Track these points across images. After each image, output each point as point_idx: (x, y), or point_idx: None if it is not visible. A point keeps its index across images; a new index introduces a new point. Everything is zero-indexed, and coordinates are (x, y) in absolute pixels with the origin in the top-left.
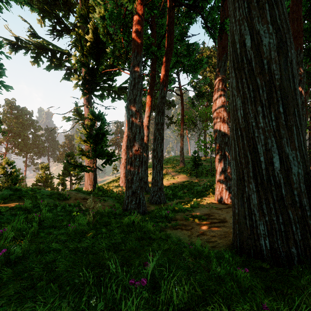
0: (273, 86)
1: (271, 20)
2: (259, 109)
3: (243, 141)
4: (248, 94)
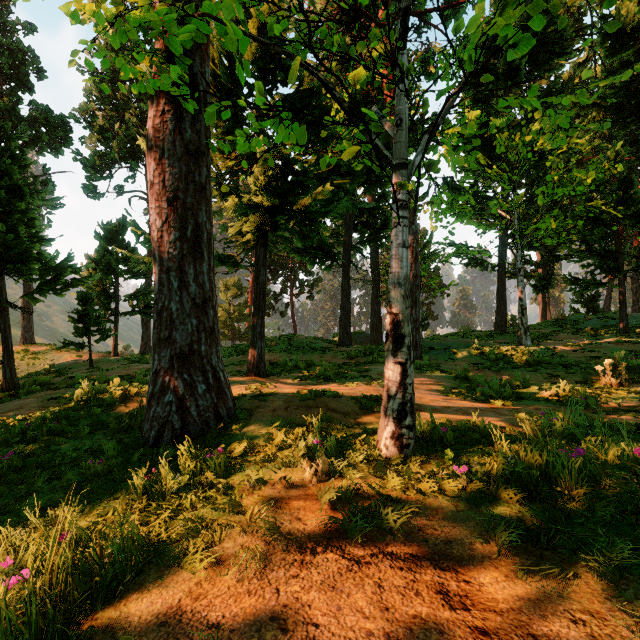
0: None
1: None
2: None
3: None
4: None
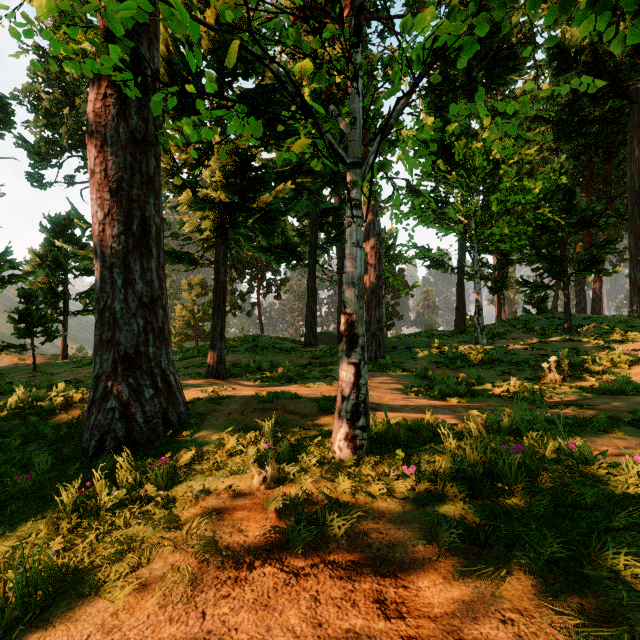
0: (639, 290)
1: (639, 271)
2: (634, 296)
3: (630, 305)
4: (632, 291)
